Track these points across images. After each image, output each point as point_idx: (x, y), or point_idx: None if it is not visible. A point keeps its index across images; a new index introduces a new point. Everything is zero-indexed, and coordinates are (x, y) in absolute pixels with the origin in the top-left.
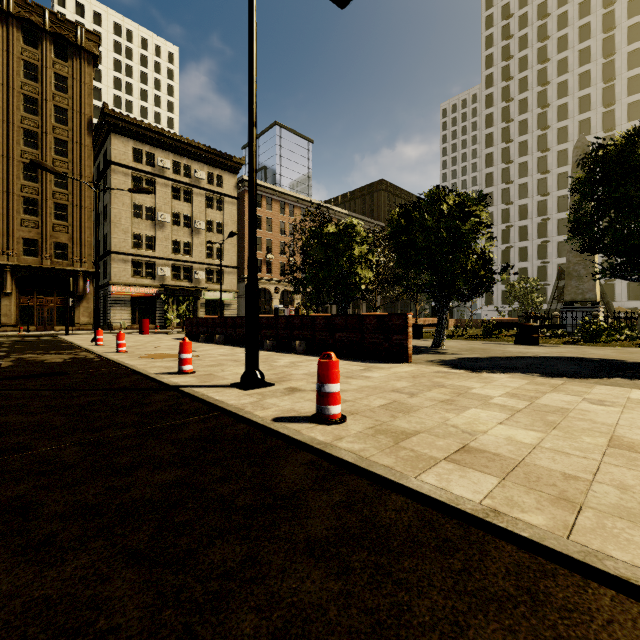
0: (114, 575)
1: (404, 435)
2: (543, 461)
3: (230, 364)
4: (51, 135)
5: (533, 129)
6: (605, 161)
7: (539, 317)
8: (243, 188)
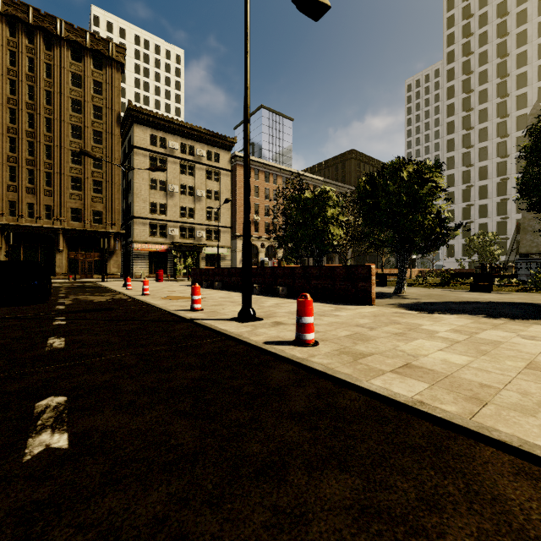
0: (174, 422)
1: (361, 355)
2: (467, 375)
3: (228, 304)
4: (91, 128)
5: (493, 97)
6: None
7: (495, 268)
8: (235, 162)
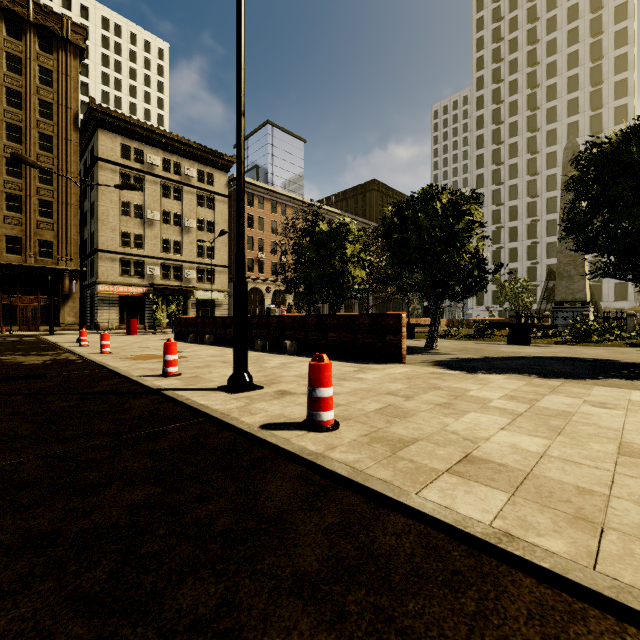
0: (58, 629)
1: (402, 443)
2: (553, 472)
3: (218, 365)
4: (35, 130)
5: (523, 131)
6: (599, 159)
7: (530, 317)
8: (234, 186)
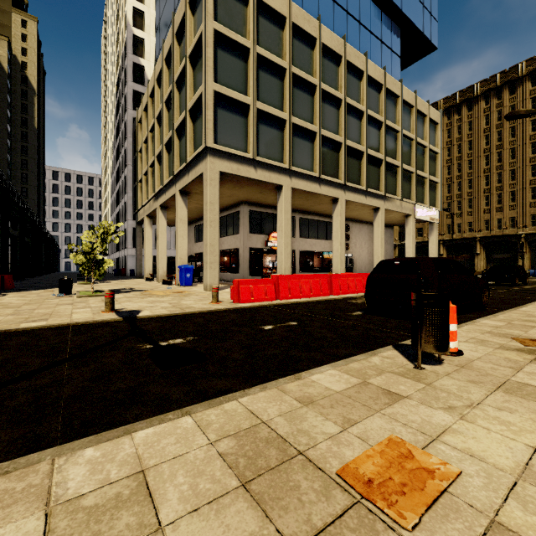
0: None
1: None
2: None
3: None
4: None
5: None
6: None
7: None
8: None
